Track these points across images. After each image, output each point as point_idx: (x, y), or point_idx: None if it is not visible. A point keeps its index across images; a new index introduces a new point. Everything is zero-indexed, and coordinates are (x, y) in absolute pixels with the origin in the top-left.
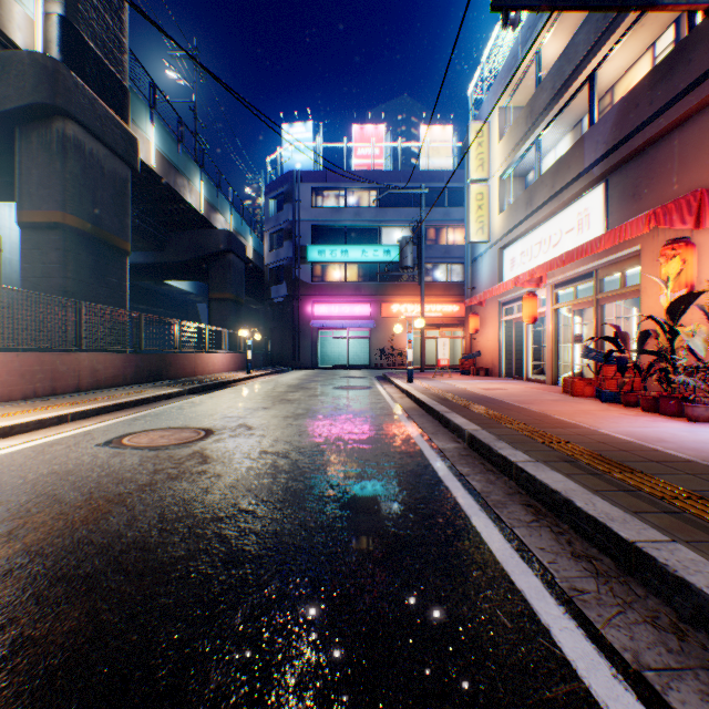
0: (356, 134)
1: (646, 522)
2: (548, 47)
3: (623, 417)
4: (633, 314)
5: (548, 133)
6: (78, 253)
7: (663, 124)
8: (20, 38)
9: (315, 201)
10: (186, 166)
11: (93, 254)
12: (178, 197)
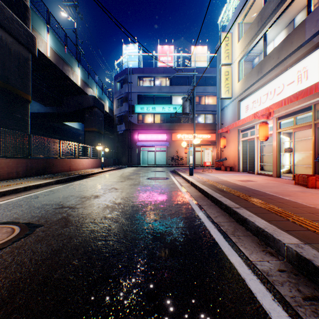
0: (159, 50)
1: None
2: None
3: None
4: None
5: (272, 30)
6: None
7: None
8: None
9: (139, 83)
10: (70, 60)
11: (2, 99)
12: (66, 76)
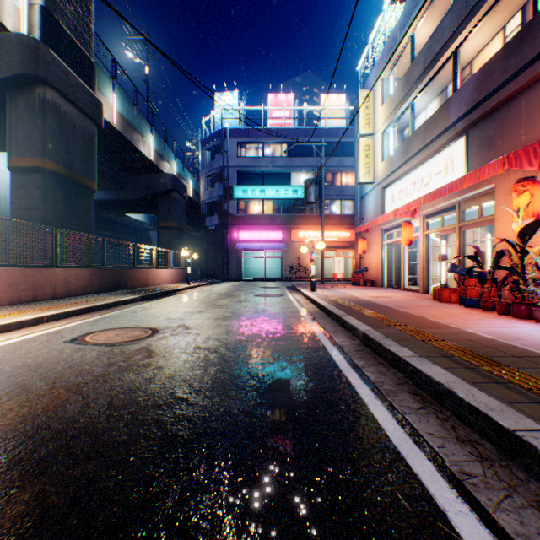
0: (271, 101)
1: (521, 412)
2: (421, 31)
3: (483, 319)
4: (487, 238)
5: (421, 98)
6: (55, 190)
7: (513, 88)
8: (9, 23)
9: (239, 152)
10: (140, 125)
11: (67, 191)
12: (134, 149)
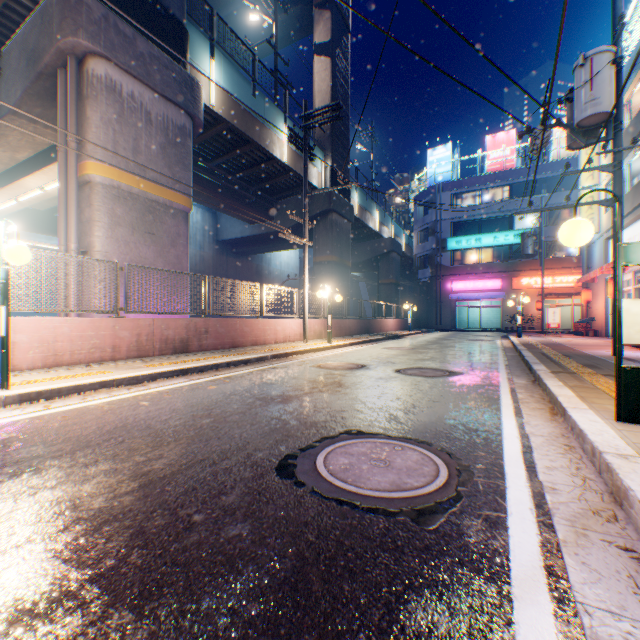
0: (487, 143)
1: (534, 356)
2: (637, 95)
3: None
4: None
5: (636, 159)
6: (335, 273)
7: None
8: (317, 184)
9: (452, 203)
10: (369, 206)
11: (339, 272)
12: (364, 225)
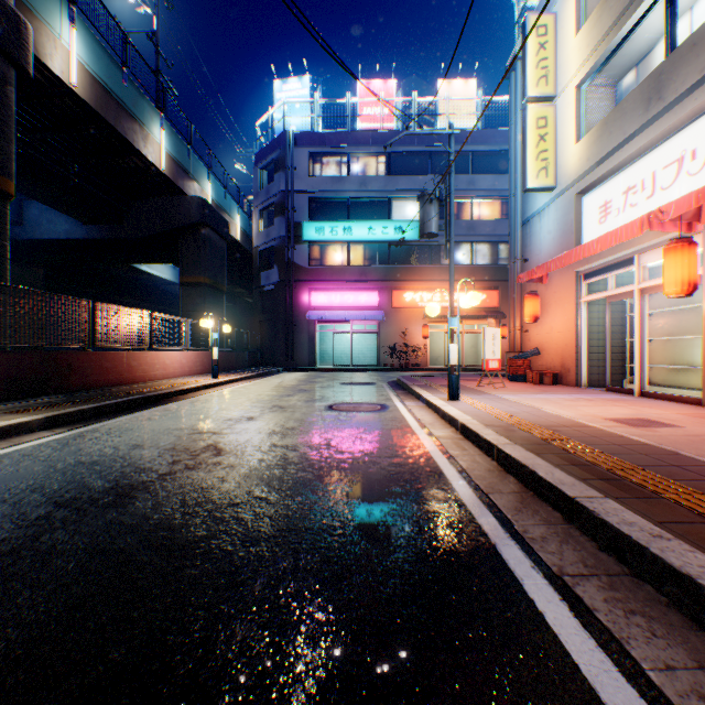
0: (361, 91)
1: None
2: None
3: None
4: None
5: None
6: None
7: None
8: None
9: (312, 169)
10: (136, 103)
11: None
12: (128, 146)
